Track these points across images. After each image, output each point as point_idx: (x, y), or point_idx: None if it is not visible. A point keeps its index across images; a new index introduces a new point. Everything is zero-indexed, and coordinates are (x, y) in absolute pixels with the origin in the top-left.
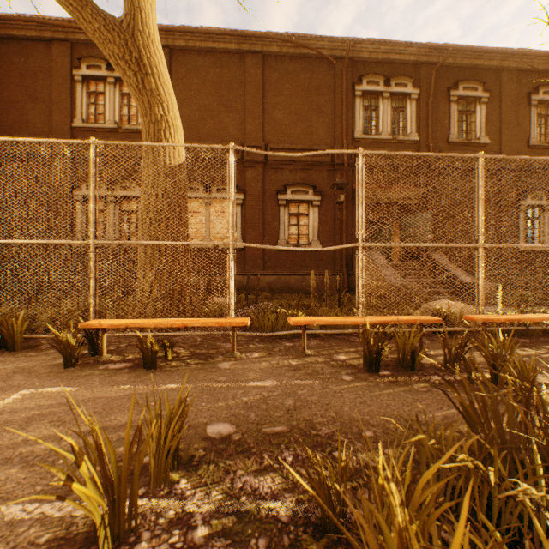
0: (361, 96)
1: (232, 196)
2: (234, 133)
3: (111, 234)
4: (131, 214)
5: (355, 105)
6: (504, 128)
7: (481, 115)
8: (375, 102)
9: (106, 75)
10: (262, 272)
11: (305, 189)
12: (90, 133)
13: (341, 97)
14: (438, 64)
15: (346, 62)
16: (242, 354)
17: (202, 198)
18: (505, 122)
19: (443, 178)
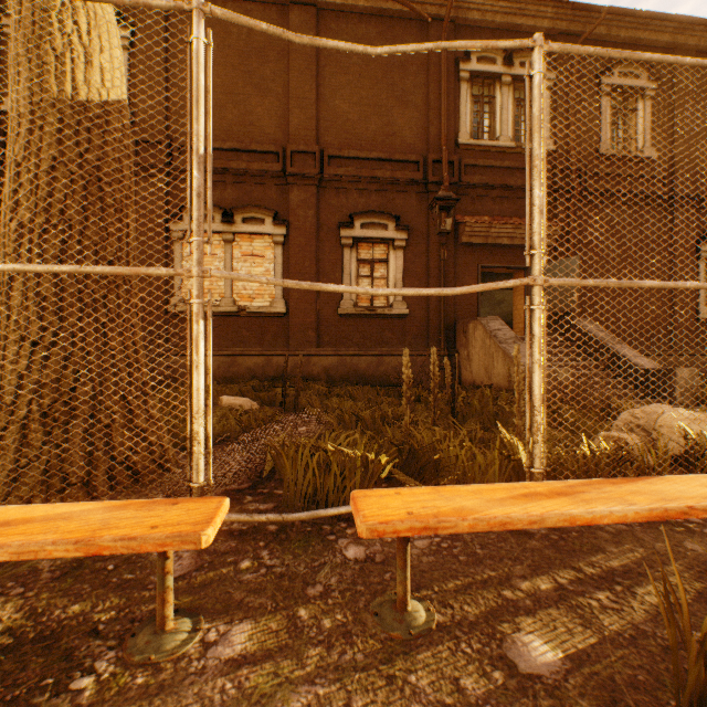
0: (469, 80)
1: (197, 142)
2: (271, 130)
3: None
4: None
5: (460, 93)
6: (678, 136)
7: (645, 116)
8: (489, 91)
9: None
10: (316, 350)
11: (383, 220)
12: None
13: (439, 80)
14: (586, 33)
15: (446, 24)
16: (190, 637)
17: (220, 233)
18: (680, 127)
19: (591, 209)
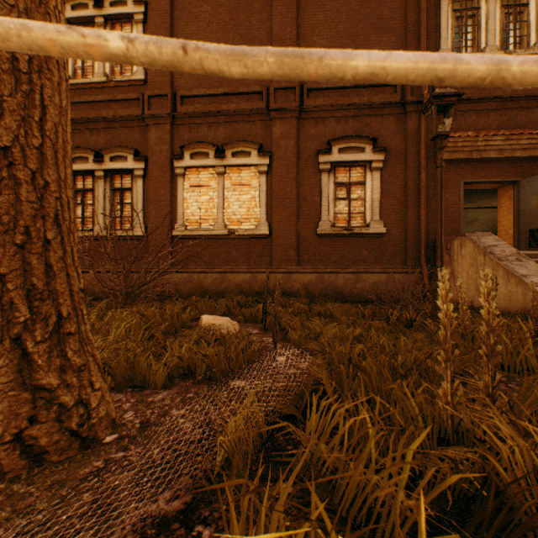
0: None
1: None
2: None
3: (100, 219)
4: (125, 192)
5: (440, 10)
6: None
7: None
8: (471, 5)
9: (94, 15)
10: (296, 268)
11: (360, 144)
12: (76, 92)
13: (417, 0)
14: None
15: None
16: None
17: (213, 167)
18: None
19: None
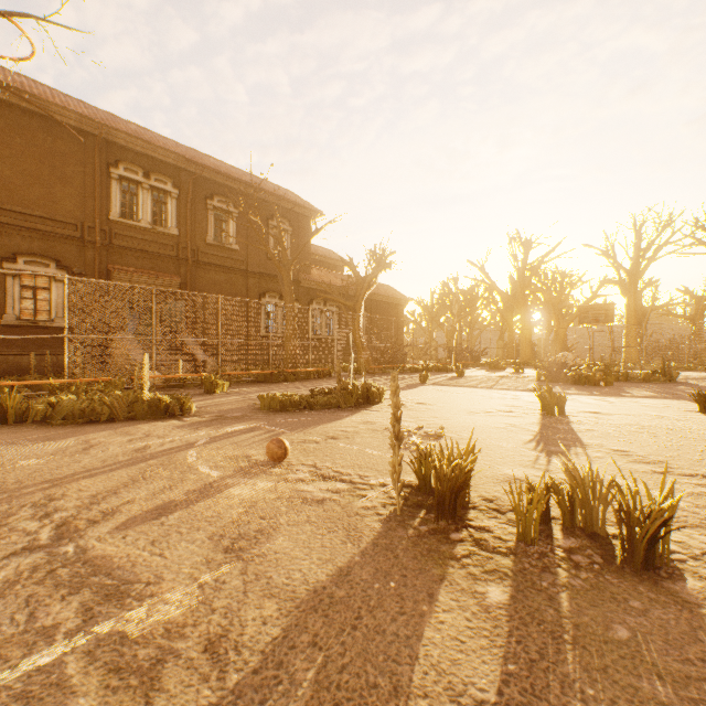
0: (119, 179)
1: None
2: None
3: None
4: None
5: (112, 186)
6: (251, 240)
7: (234, 226)
8: (136, 188)
9: None
10: None
11: (46, 261)
12: None
13: (95, 174)
14: (195, 176)
15: (99, 142)
16: None
17: None
18: (252, 236)
19: (203, 272)
